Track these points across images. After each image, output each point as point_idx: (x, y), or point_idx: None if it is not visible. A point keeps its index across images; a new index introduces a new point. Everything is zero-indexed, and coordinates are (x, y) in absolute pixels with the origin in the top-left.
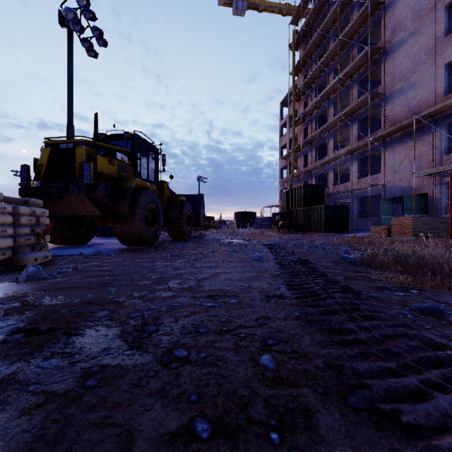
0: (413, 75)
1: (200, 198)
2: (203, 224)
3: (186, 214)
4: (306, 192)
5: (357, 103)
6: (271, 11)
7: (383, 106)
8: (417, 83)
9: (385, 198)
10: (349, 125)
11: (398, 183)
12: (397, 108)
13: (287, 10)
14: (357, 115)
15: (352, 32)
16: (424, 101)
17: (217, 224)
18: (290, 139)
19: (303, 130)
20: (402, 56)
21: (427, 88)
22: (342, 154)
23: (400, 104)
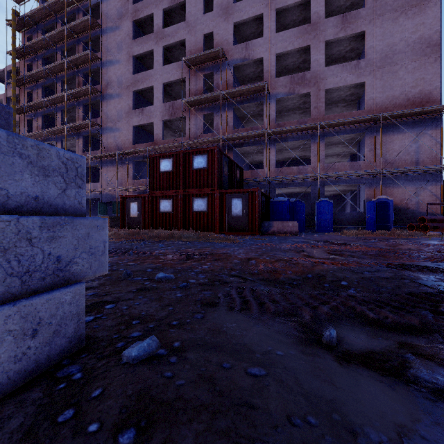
0: (118, 123)
1: None
2: None
3: None
4: None
5: (81, 124)
6: None
7: (101, 134)
8: (120, 129)
9: (101, 202)
10: (76, 137)
11: (110, 192)
12: (110, 140)
13: None
14: (83, 132)
15: (78, 63)
16: (124, 143)
17: None
18: None
19: (27, 121)
20: (113, 106)
21: (125, 135)
22: None
23: (111, 138)
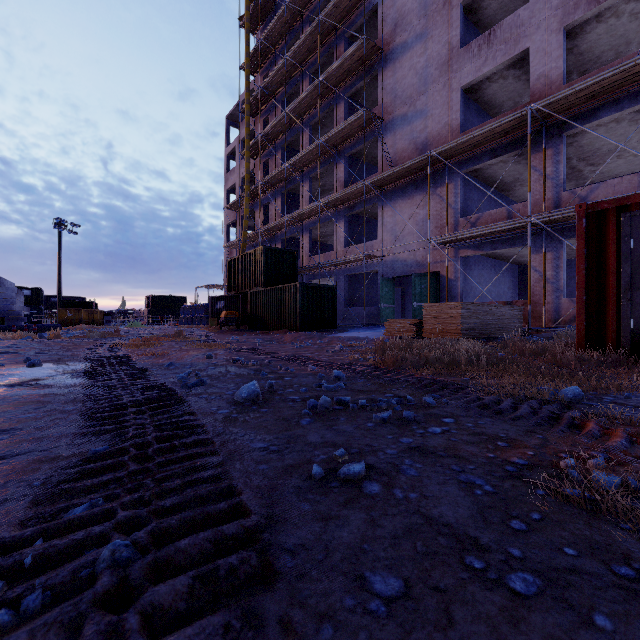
0: (421, 98)
1: None
2: None
3: None
4: (270, 261)
5: (346, 124)
6: None
7: (380, 139)
8: (425, 110)
9: (385, 277)
10: (332, 163)
11: (401, 255)
12: (400, 143)
13: None
14: (344, 149)
15: (338, 16)
16: (436, 137)
17: (98, 317)
18: (242, 178)
19: (262, 165)
20: (407, 66)
21: (439, 119)
22: (324, 205)
23: (404, 139)
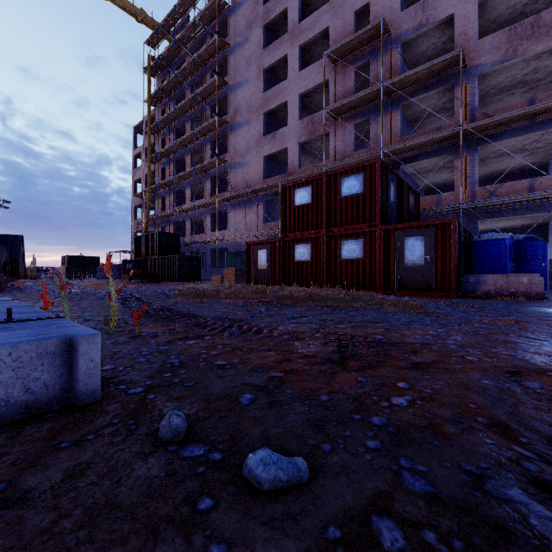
0: (247, 156)
1: (17, 240)
2: (22, 273)
3: (1, 261)
4: (162, 240)
5: (208, 163)
6: (122, 7)
7: (229, 172)
8: (249, 163)
9: (229, 252)
10: (204, 179)
11: (238, 240)
12: (238, 178)
13: (143, 17)
14: (210, 173)
15: (206, 94)
16: (253, 179)
17: (32, 274)
18: (146, 175)
19: (161, 169)
20: (241, 136)
21: (255, 170)
22: (198, 206)
23: (240, 175)
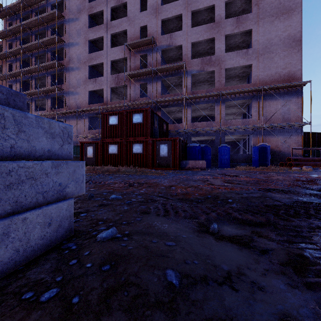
0: (78, 88)
1: None
2: None
3: None
4: None
5: (50, 88)
6: None
7: (64, 96)
8: (79, 93)
9: None
10: (45, 98)
11: None
12: (71, 101)
13: None
14: (51, 94)
15: (47, 43)
16: (82, 103)
17: None
18: None
19: (8, 85)
20: (73, 76)
21: (83, 98)
22: (41, 115)
23: (73, 99)
